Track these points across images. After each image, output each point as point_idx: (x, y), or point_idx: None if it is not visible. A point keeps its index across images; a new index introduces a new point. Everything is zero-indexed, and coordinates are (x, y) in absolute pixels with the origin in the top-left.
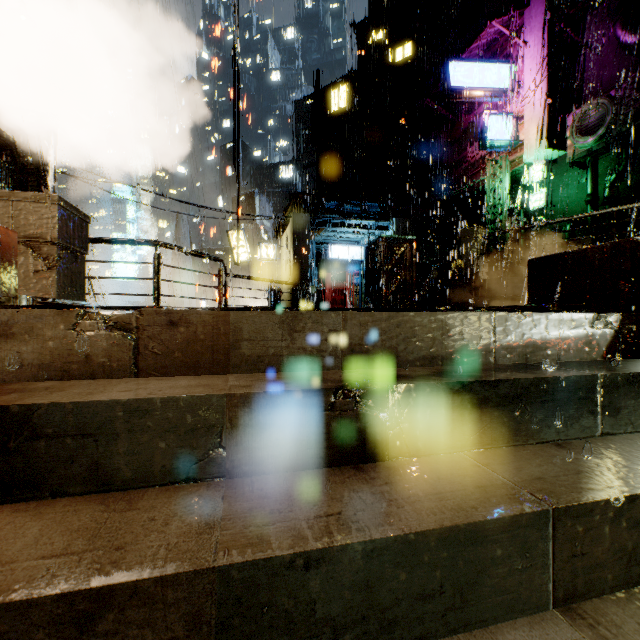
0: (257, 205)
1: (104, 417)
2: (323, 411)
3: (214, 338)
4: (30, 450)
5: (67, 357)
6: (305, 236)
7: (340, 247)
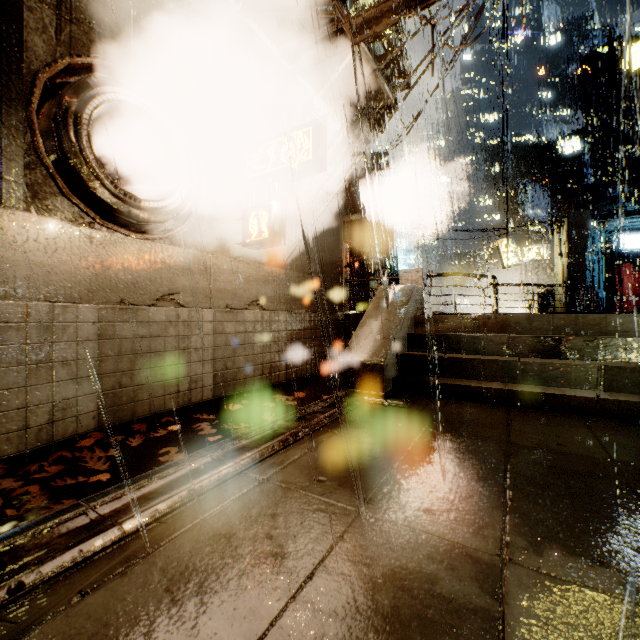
0: (528, 196)
1: (477, 339)
2: (537, 342)
3: (501, 323)
4: (462, 344)
5: (459, 327)
6: (583, 233)
7: (637, 235)
